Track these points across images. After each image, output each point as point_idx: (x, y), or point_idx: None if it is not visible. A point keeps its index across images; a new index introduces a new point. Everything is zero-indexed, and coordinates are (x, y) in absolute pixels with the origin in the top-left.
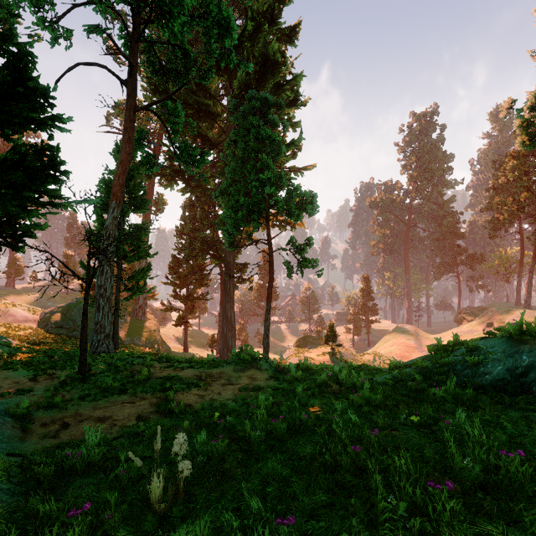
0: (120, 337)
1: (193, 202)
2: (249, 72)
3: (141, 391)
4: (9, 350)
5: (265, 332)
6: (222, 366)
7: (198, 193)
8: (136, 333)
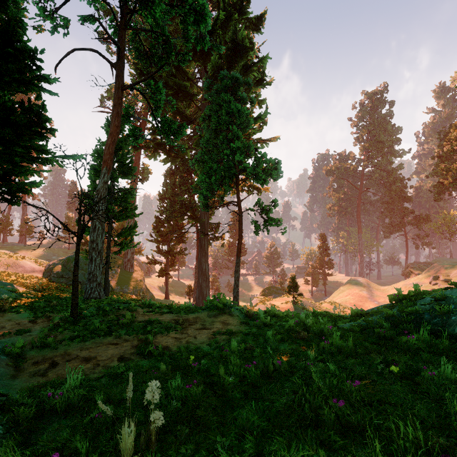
0: (111, 286)
1: (173, 170)
2: (221, 56)
3: (125, 333)
4: (15, 295)
5: (235, 282)
6: (197, 312)
7: (178, 163)
8: (125, 283)
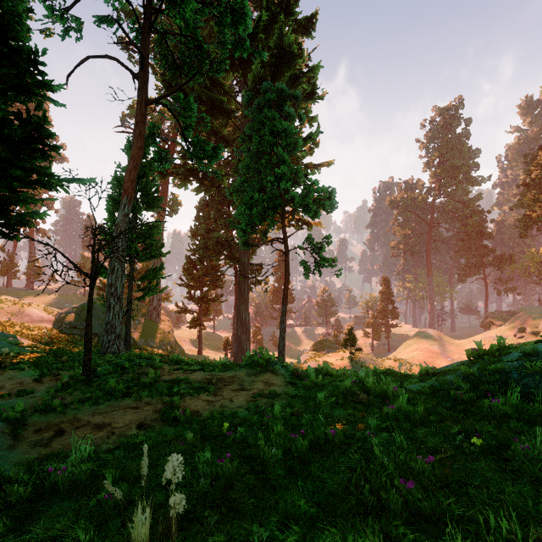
0: (133, 339)
1: (208, 202)
2: (264, 65)
3: (147, 395)
4: (19, 349)
5: (281, 334)
6: (234, 369)
7: (213, 193)
8: (150, 335)
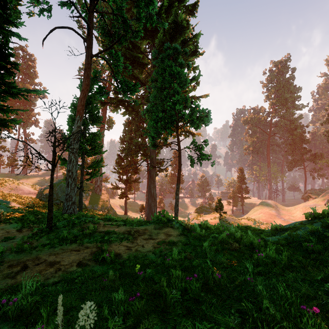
0: (85, 205)
1: (130, 121)
2: (165, 34)
3: (87, 242)
4: (11, 210)
5: (176, 202)
6: (146, 225)
7: (133, 115)
8: (95, 202)
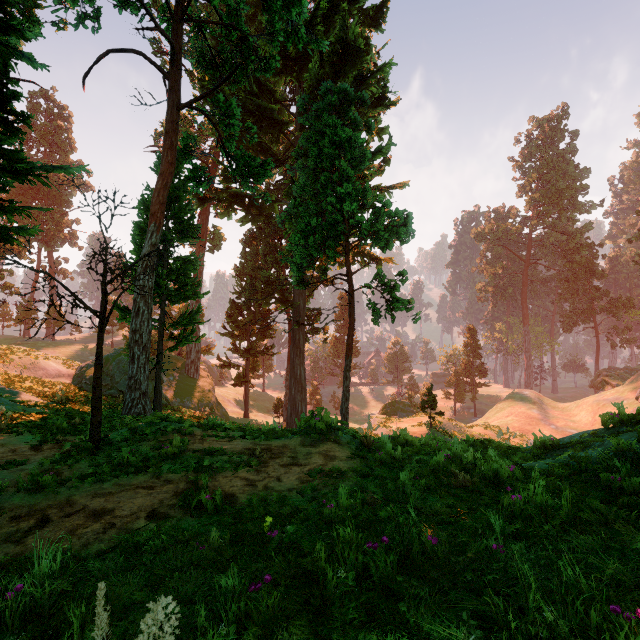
0: (166, 398)
1: (255, 235)
2: (323, 65)
3: (168, 470)
4: (22, 409)
5: (344, 394)
6: (285, 437)
7: (261, 224)
8: (187, 394)
